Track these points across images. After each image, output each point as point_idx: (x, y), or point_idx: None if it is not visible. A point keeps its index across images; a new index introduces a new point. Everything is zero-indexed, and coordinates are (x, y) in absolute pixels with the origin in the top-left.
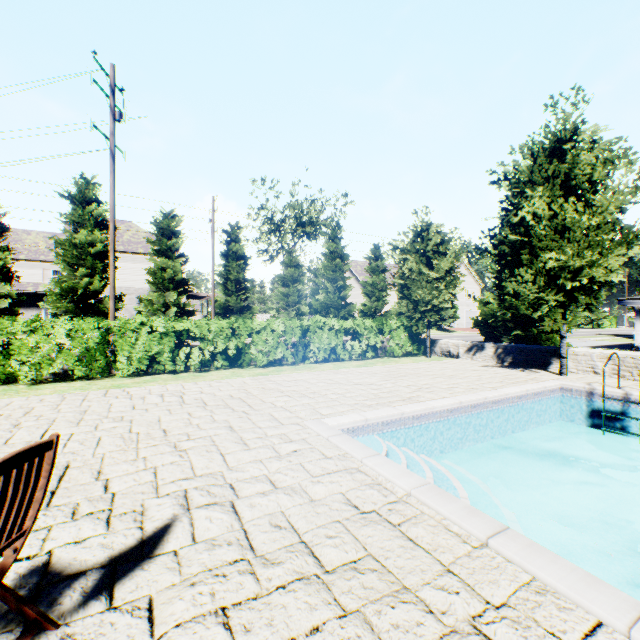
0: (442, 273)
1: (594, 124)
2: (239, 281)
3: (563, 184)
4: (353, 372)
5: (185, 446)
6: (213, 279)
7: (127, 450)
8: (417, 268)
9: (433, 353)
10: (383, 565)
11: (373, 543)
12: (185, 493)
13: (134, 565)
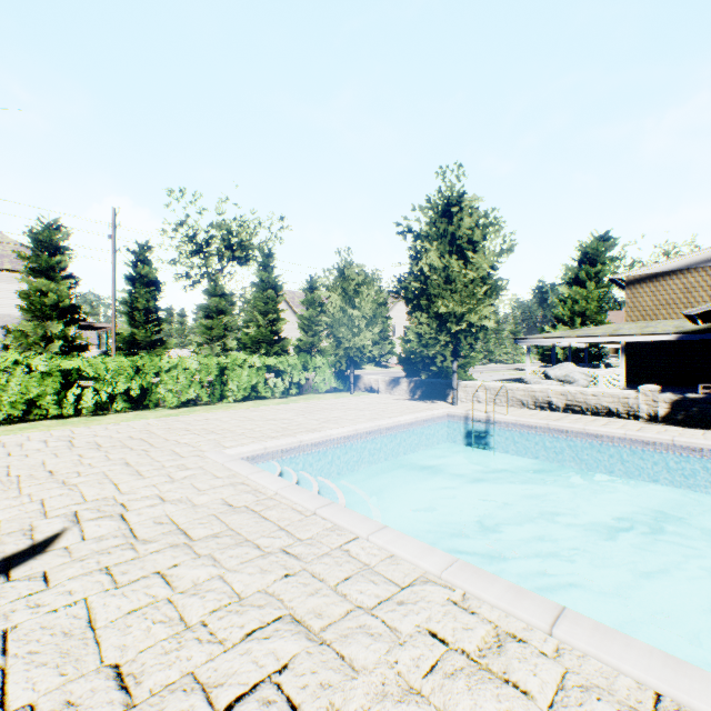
0: (363, 312)
1: (474, 195)
2: (150, 310)
3: (452, 242)
4: (271, 409)
5: (75, 481)
6: (114, 307)
7: (7, 490)
8: (340, 306)
9: (358, 389)
10: (237, 532)
11: (235, 522)
12: (76, 513)
13: (28, 558)
